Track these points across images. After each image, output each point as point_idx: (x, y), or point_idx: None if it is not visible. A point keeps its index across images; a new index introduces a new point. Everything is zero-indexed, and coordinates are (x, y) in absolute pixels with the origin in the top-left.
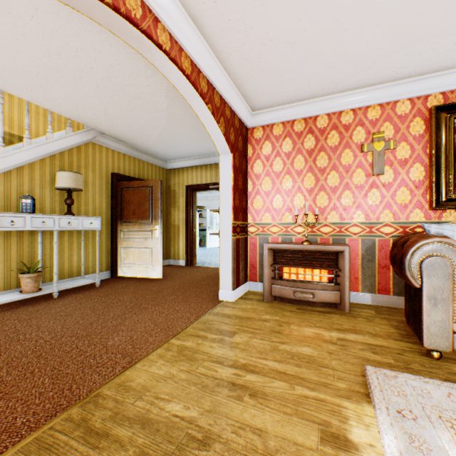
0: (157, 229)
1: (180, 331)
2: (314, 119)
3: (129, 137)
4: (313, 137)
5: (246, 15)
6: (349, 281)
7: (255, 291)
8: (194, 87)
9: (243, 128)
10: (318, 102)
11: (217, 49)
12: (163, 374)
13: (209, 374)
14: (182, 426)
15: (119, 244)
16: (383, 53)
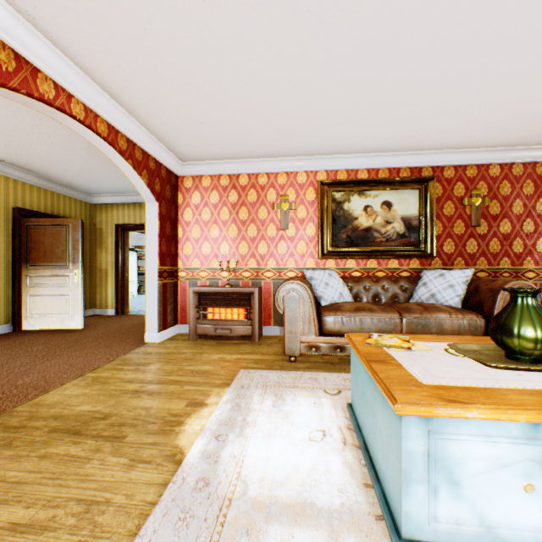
0: (76, 273)
1: (97, 367)
2: (237, 177)
3: (39, 167)
4: (236, 193)
5: (157, 100)
6: (258, 316)
7: (185, 333)
8: (113, 147)
9: (172, 177)
10: (240, 163)
11: (136, 115)
12: (76, 393)
13: (119, 388)
14: (89, 414)
15: (24, 292)
16: (277, 139)
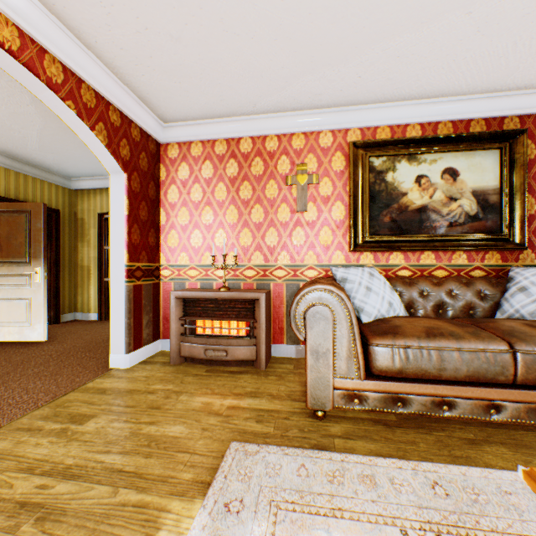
0: (37, 272)
1: (3, 425)
2: (238, 141)
3: None
4: (236, 163)
5: None
6: (265, 333)
7: (169, 351)
8: (32, 72)
9: (150, 142)
10: (241, 122)
11: (72, 25)
12: None
13: None
14: None
15: None
16: (292, 73)
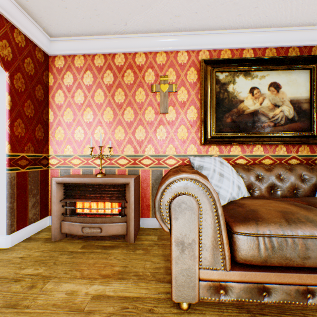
0: None
1: None
2: (113, 56)
3: None
4: (112, 73)
5: None
6: (134, 212)
7: None
8: None
9: (37, 52)
10: (115, 40)
11: None
12: None
13: None
14: None
15: None
16: None
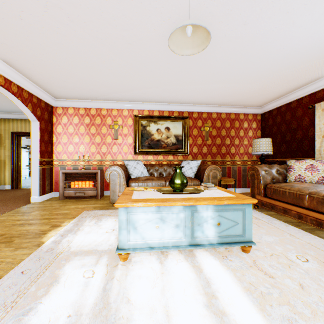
0: None
1: None
2: (90, 109)
3: None
4: (89, 118)
5: (36, 68)
6: (100, 185)
7: (58, 197)
8: (8, 90)
9: (49, 107)
10: (91, 102)
11: (23, 73)
12: None
13: (11, 223)
14: None
15: None
16: (109, 92)
